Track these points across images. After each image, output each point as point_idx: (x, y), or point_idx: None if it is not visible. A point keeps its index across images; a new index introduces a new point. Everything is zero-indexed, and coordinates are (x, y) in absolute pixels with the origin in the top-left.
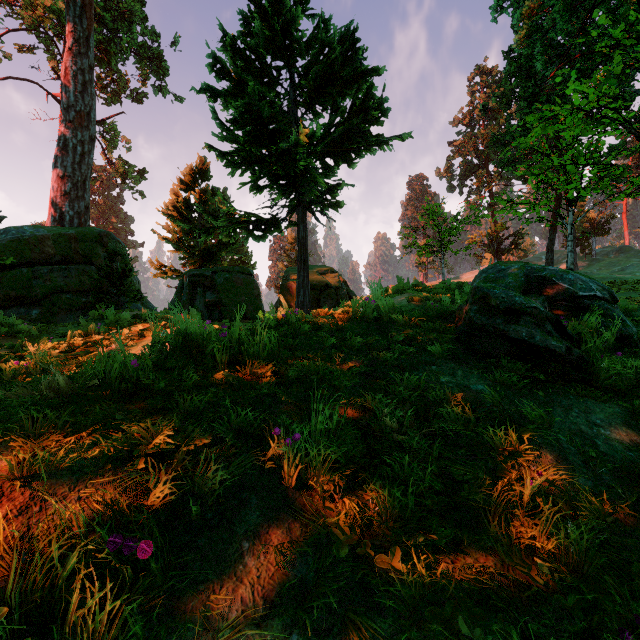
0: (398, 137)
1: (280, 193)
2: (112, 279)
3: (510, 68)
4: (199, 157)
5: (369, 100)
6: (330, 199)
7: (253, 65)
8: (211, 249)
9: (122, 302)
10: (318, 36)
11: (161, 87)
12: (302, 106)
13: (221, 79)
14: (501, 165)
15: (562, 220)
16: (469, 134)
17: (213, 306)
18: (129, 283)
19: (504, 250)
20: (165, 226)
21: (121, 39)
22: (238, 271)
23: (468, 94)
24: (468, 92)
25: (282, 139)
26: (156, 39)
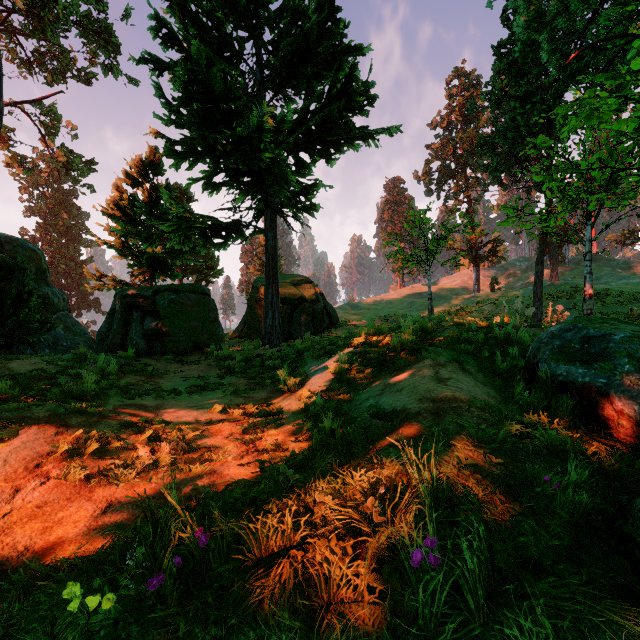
0: (386, 130)
1: (243, 193)
2: (5, 304)
3: (500, 64)
4: (149, 147)
5: (352, 82)
6: (305, 201)
7: (210, 34)
8: (162, 257)
9: (32, 329)
10: (290, 5)
11: (112, 67)
12: (271, 88)
13: (168, 48)
14: (490, 169)
15: (578, 235)
16: (447, 137)
17: (154, 335)
18: (26, 311)
19: (483, 257)
20: (105, 228)
21: (57, 4)
22: (188, 290)
23: (446, 97)
24: (446, 95)
25: (241, 122)
26: (103, 9)
